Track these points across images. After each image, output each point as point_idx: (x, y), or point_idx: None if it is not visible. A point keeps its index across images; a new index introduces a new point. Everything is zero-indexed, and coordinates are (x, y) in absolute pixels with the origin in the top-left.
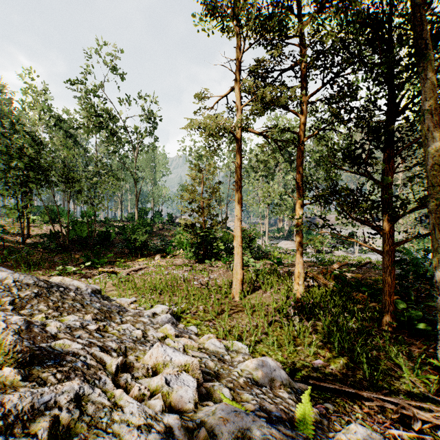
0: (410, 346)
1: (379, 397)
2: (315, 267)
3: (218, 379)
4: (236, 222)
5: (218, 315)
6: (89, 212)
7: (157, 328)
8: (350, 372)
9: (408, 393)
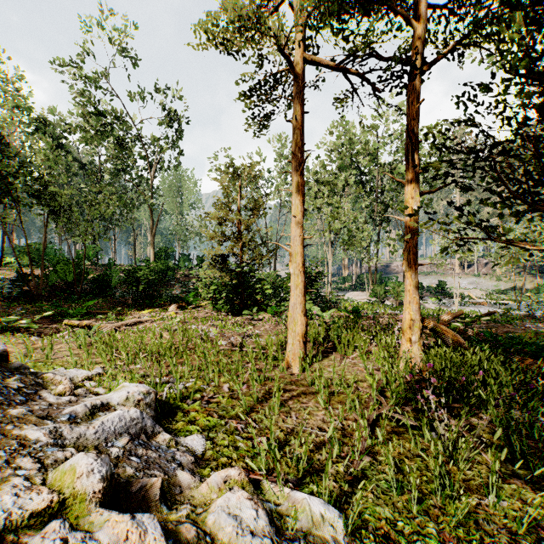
0: None
1: None
2: None
3: None
4: (294, 228)
5: (258, 403)
6: (87, 252)
7: (57, 463)
8: None
9: None
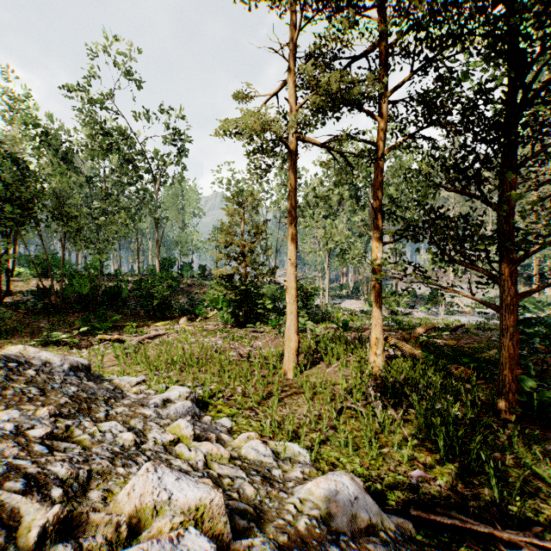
0: (548, 445)
1: (531, 540)
2: (392, 332)
3: (260, 524)
4: (289, 268)
5: (263, 400)
6: (94, 262)
7: (166, 425)
8: (469, 490)
9: None
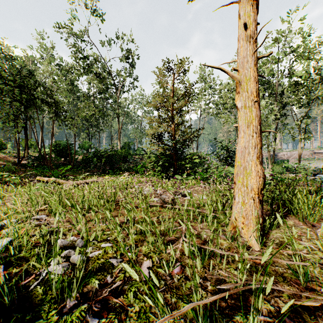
0: None
1: None
2: None
3: None
4: (244, 46)
5: None
6: (84, 145)
7: None
8: None
9: None
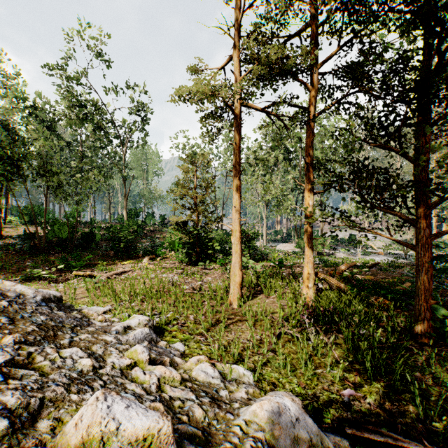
0: None
1: None
2: (320, 269)
3: (208, 447)
4: (234, 214)
5: (212, 326)
6: (73, 212)
7: (125, 350)
8: (395, 407)
9: None
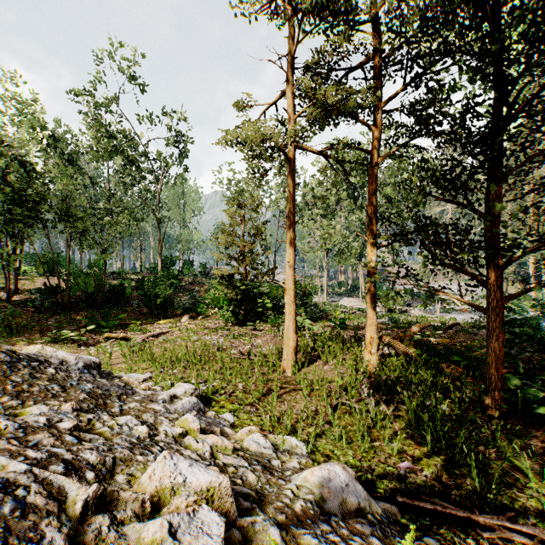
0: (529, 439)
1: (504, 523)
2: (388, 331)
3: (261, 506)
4: (288, 270)
5: (263, 396)
6: (98, 261)
7: (175, 419)
8: (453, 480)
9: (539, 513)
